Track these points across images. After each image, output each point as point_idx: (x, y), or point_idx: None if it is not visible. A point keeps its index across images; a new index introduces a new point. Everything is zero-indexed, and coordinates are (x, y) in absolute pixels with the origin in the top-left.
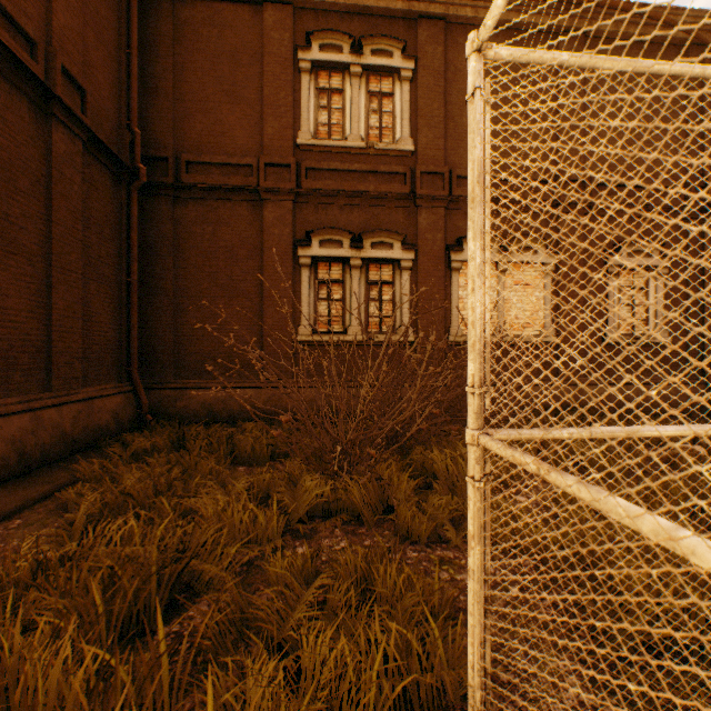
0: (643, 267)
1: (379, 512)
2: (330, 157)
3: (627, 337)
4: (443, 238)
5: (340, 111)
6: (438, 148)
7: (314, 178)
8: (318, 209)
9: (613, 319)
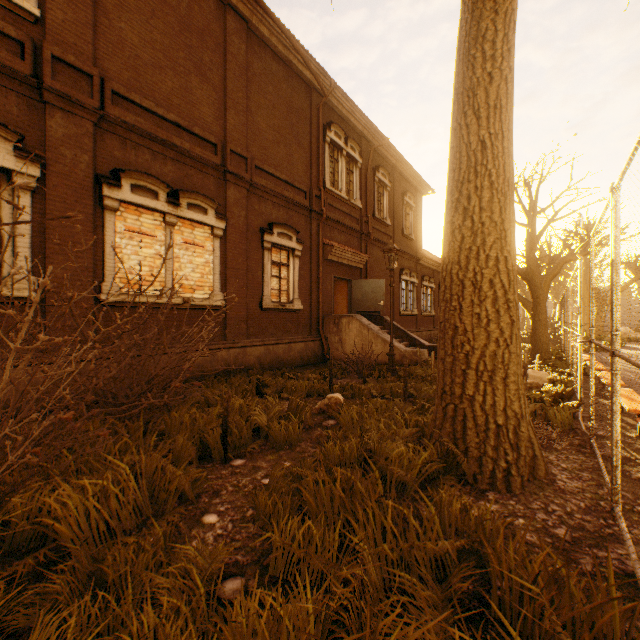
0: (287, 247)
1: None
2: None
3: (277, 304)
4: (93, 162)
5: None
6: (84, 37)
7: None
8: None
9: (268, 288)
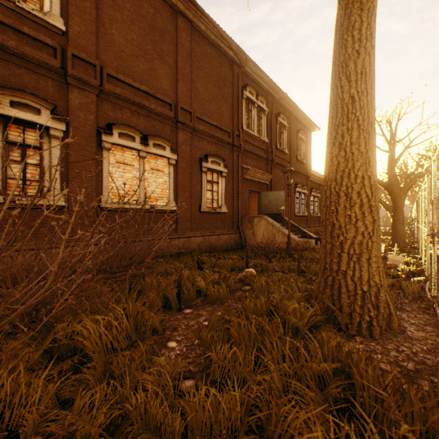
0: (217, 171)
1: None
2: None
3: (210, 208)
4: (96, 120)
5: None
6: (90, 41)
7: None
8: None
9: (205, 198)
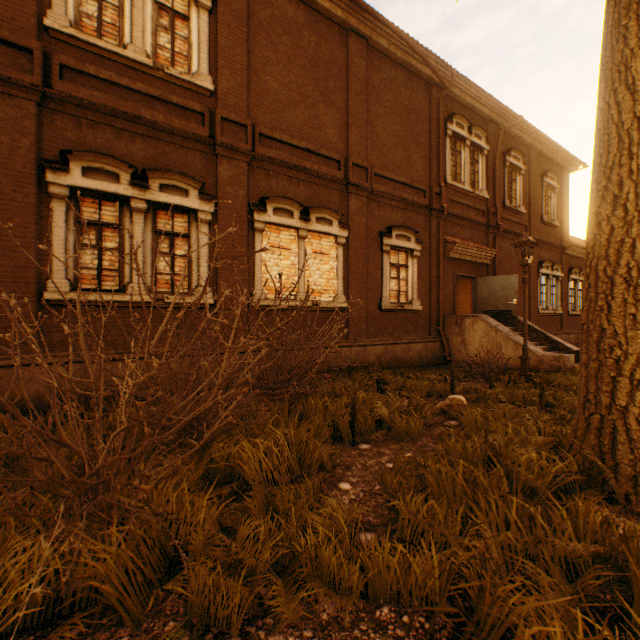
0: (405, 249)
1: (159, 576)
2: (101, 62)
3: (395, 305)
4: (247, 195)
5: (117, 10)
6: (241, 97)
7: (76, 82)
8: (81, 125)
9: (387, 289)
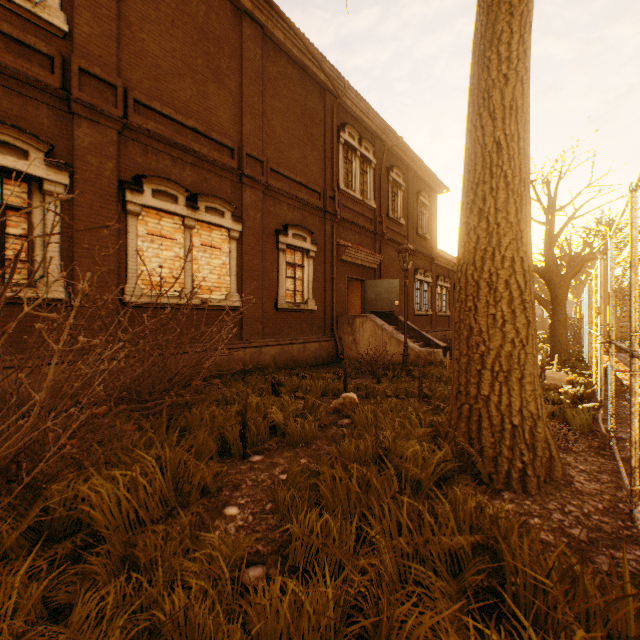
0: (302, 248)
1: None
2: None
3: (292, 304)
4: (116, 169)
5: None
6: (108, 50)
7: None
8: None
9: (283, 289)
